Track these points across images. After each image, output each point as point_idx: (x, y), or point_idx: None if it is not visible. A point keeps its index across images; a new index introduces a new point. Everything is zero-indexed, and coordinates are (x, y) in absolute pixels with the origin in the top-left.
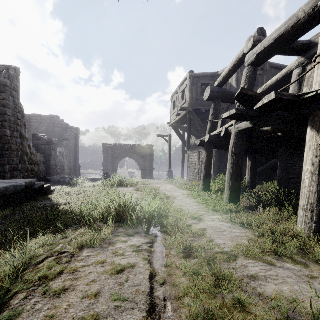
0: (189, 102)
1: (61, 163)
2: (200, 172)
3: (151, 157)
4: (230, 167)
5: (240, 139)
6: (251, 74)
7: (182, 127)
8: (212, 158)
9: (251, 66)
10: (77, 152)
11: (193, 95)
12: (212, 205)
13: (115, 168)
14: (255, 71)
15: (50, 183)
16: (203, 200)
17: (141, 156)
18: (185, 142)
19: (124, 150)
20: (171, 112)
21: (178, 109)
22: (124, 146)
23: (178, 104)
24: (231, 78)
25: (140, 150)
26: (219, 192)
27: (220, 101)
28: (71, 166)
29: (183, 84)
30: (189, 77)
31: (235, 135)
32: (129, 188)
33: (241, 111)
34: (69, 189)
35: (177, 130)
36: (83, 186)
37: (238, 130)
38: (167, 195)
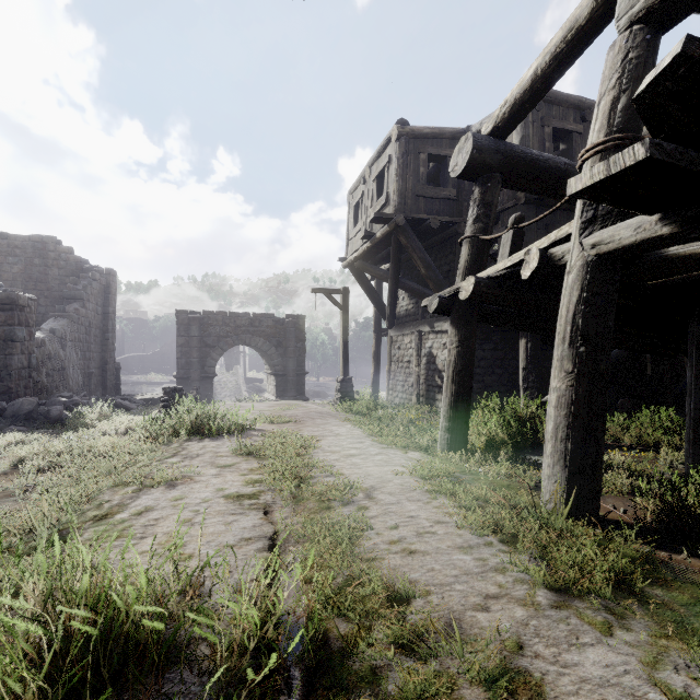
0: (396, 200)
1: (55, 361)
2: (423, 383)
3: (300, 345)
4: (566, 383)
5: (603, 284)
6: (644, 55)
7: (376, 269)
8: (474, 351)
9: (641, 25)
10: (108, 331)
11: (408, 184)
12: (526, 545)
13: (210, 373)
14: (656, 44)
15: (1, 420)
16: (485, 516)
17: (274, 342)
18: (382, 307)
19: (233, 328)
20: (348, 231)
21: (369, 219)
22: (231, 317)
23: (367, 209)
24: (507, 139)
25: (273, 327)
26: (501, 453)
27: (498, 179)
28: (92, 368)
29: (379, 158)
30: (396, 136)
31: (584, 272)
32: (223, 441)
33: (669, 153)
34: (27, 449)
35: (364, 277)
36: (93, 431)
37: (597, 252)
38: (343, 475)
